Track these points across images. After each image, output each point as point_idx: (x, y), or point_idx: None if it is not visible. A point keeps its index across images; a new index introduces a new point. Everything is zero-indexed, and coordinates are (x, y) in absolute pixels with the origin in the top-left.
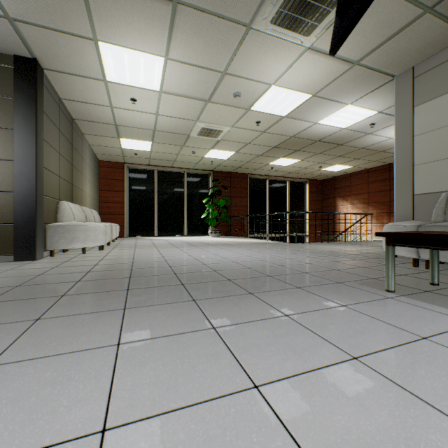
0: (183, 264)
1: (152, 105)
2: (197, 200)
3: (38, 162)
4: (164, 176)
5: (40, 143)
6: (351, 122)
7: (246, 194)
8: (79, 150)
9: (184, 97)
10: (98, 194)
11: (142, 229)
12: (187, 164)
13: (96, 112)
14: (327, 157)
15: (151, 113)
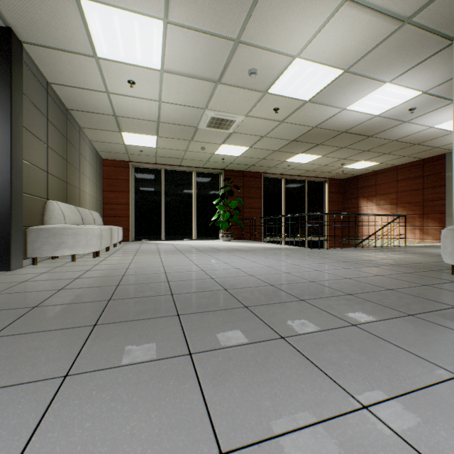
0: (185, 277)
1: (153, 89)
2: (207, 201)
3: (13, 153)
4: (171, 175)
5: (16, 130)
6: (386, 107)
7: (260, 194)
8: (76, 145)
9: (190, 77)
10: (101, 195)
11: (148, 233)
12: (197, 162)
13: (92, 100)
14: (352, 151)
15: (153, 99)
